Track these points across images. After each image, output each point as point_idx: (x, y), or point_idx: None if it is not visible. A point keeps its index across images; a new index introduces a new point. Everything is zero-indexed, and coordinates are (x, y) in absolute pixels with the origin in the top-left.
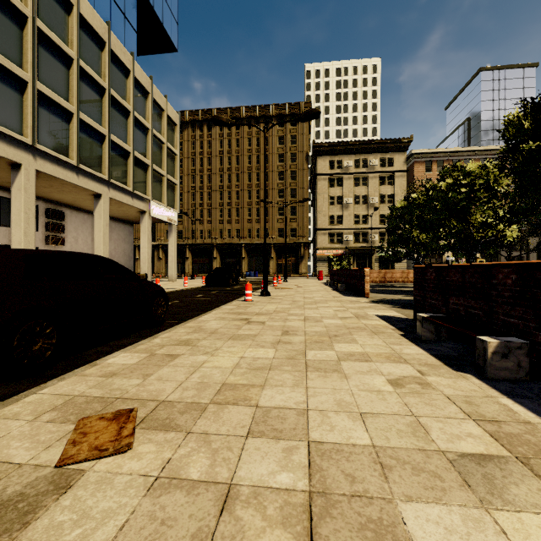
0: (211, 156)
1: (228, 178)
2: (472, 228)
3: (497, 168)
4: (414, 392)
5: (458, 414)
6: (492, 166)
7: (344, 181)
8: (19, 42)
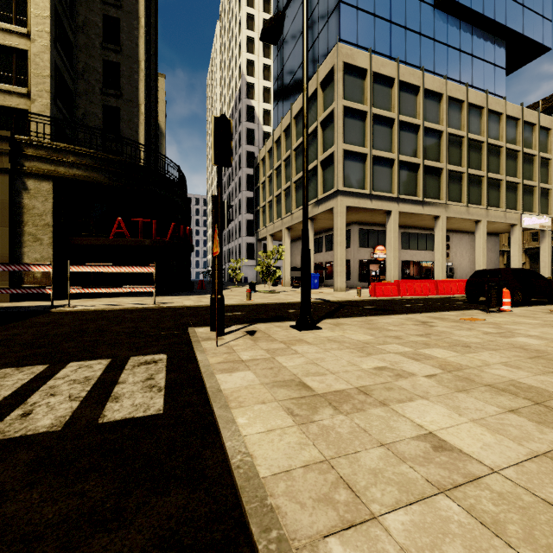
0: None
1: None
2: None
3: None
4: None
5: None
6: None
7: None
8: (439, 148)
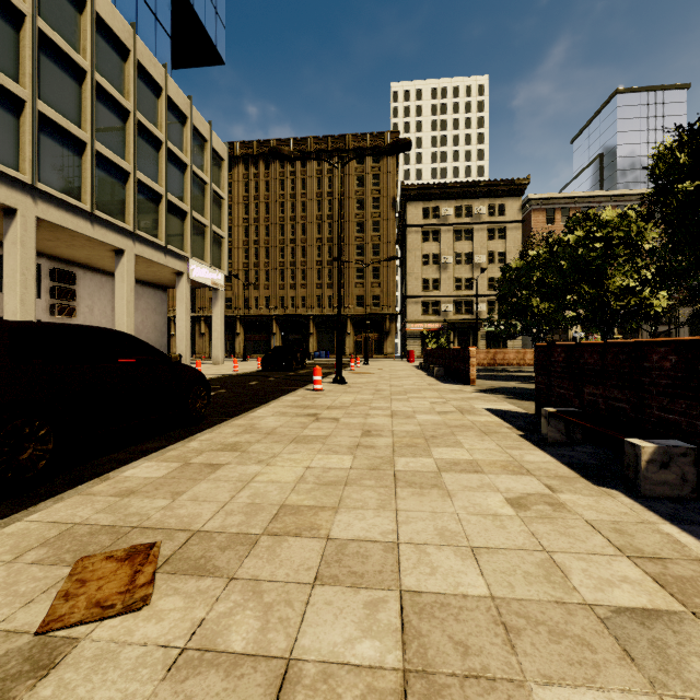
0: (269, 202)
1: (291, 230)
2: (610, 295)
3: (641, 217)
4: (543, 516)
5: (606, 548)
6: (634, 215)
7: (442, 234)
8: (14, 48)
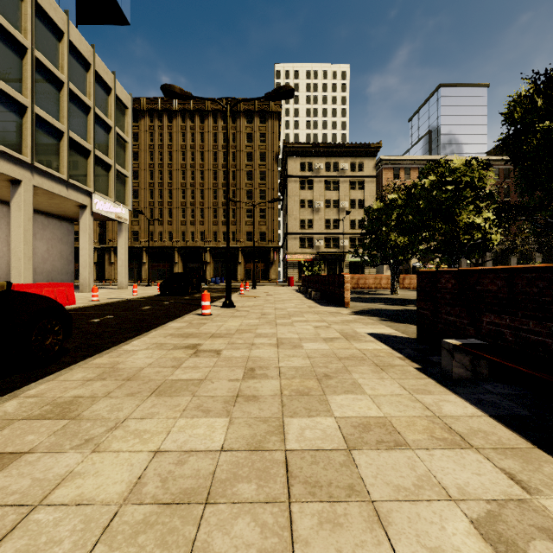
0: (172, 150)
1: (191, 176)
2: (458, 230)
3: (482, 166)
4: None
5: None
6: (476, 164)
7: (315, 184)
8: None
